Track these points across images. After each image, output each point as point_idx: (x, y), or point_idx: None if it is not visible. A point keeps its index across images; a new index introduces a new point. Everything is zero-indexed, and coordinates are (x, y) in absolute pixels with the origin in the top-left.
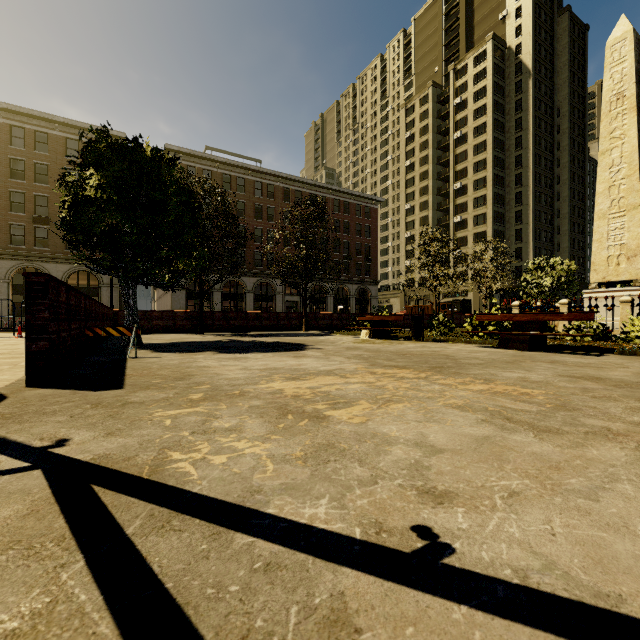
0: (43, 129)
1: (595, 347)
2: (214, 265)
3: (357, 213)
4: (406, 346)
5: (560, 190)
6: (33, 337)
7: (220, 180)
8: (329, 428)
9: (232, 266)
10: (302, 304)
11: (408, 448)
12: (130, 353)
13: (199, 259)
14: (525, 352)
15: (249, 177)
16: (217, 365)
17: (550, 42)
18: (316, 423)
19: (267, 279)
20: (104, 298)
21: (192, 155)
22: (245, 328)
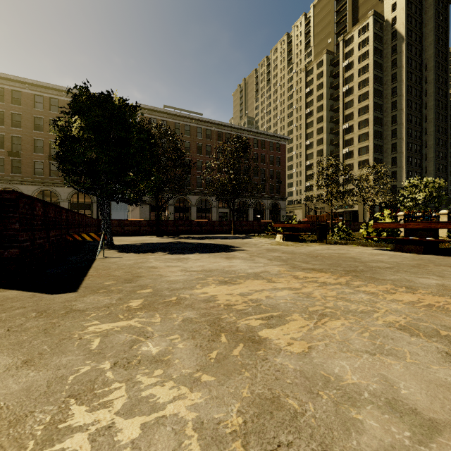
0: (55, 96)
1: None
2: (167, 186)
3: (270, 148)
4: (314, 248)
5: (427, 126)
6: (5, 245)
7: (173, 127)
8: (268, 362)
9: (180, 187)
10: (231, 214)
11: (383, 415)
12: (101, 253)
13: (155, 182)
14: (420, 255)
15: (193, 124)
16: (163, 266)
17: (419, 14)
18: (252, 351)
19: (206, 197)
20: (95, 211)
21: (154, 110)
22: (190, 232)
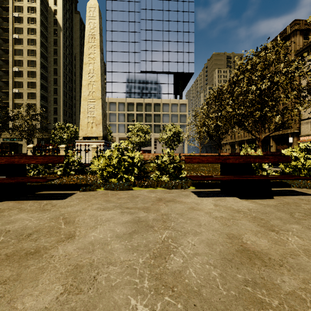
0: None
1: (68, 184)
2: None
3: None
4: None
5: (76, 95)
6: None
7: None
8: None
9: None
10: None
11: None
12: None
13: None
14: None
15: None
16: None
17: (71, 22)
18: None
19: None
20: None
21: None
22: None
